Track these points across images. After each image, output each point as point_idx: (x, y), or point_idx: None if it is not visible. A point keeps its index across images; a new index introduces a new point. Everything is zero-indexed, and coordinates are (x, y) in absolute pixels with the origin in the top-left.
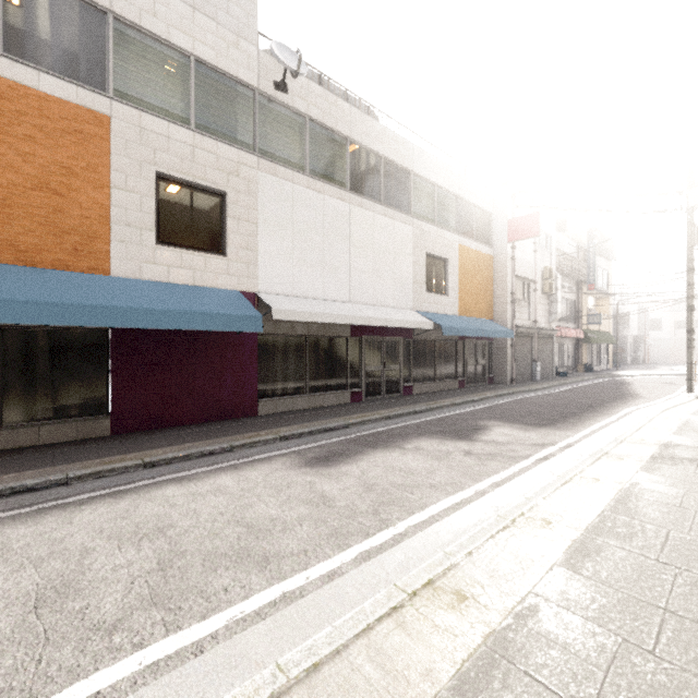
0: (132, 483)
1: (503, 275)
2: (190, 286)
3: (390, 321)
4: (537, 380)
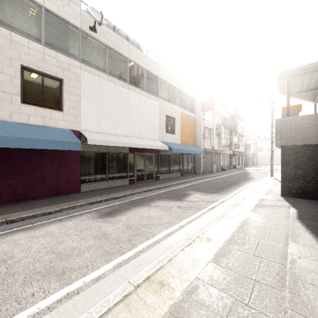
0: None
1: (199, 126)
2: (41, 126)
3: (148, 145)
4: (213, 172)
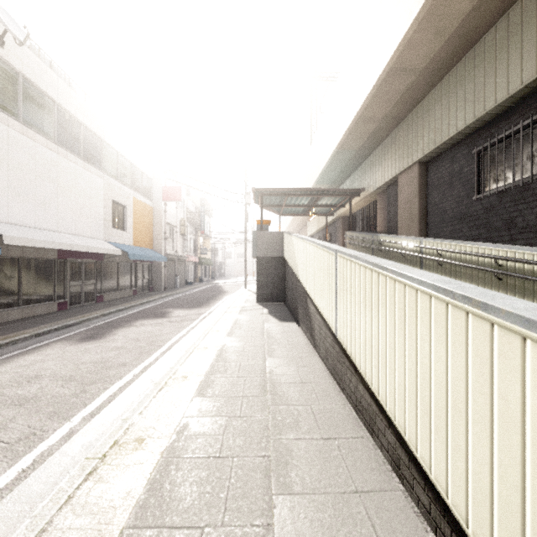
0: None
1: (160, 221)
2: None
3: (95, 248)
4: (178, 287)
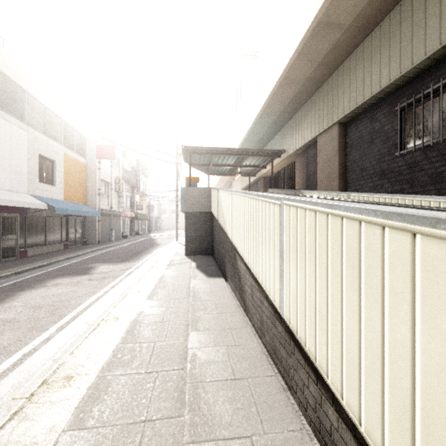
0: None
1: (93, 177)
2: None
3: (12, 201)
4: (113, 240)
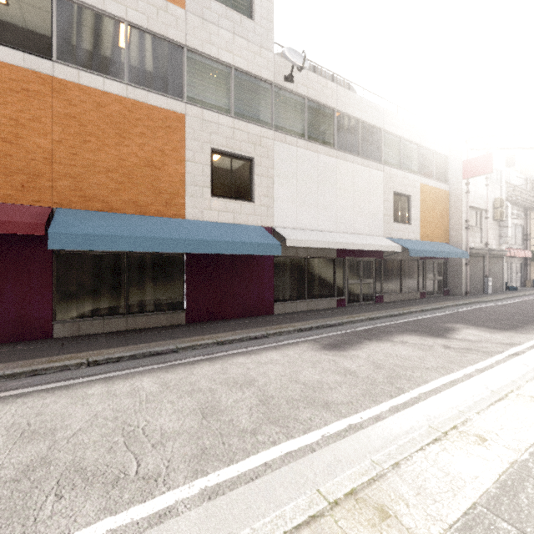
0: (215, 354)
1: (458, 206)
2: (231, 224)
3: (368, 245)
4: (488, 293)
